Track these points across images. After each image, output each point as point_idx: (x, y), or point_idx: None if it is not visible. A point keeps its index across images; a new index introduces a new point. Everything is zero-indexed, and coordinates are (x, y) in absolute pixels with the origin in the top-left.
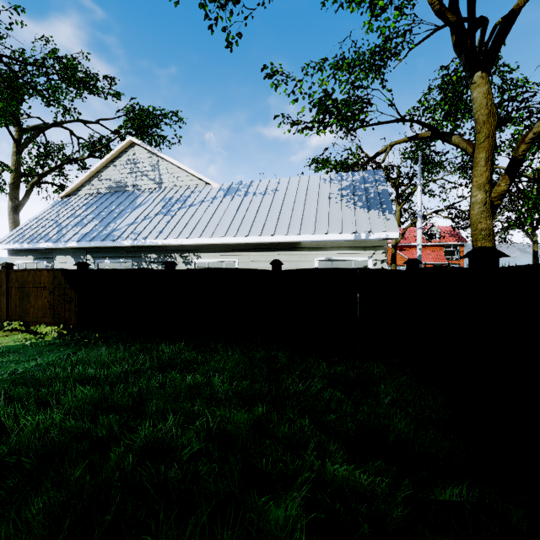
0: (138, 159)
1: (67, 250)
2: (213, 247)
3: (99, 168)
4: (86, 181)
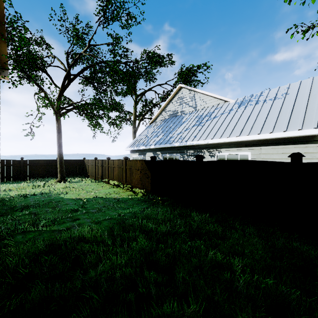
0: (183, 96)
1: (151, 149)
2: (230, 144)
3: (165, 105)
4: (159, 114)
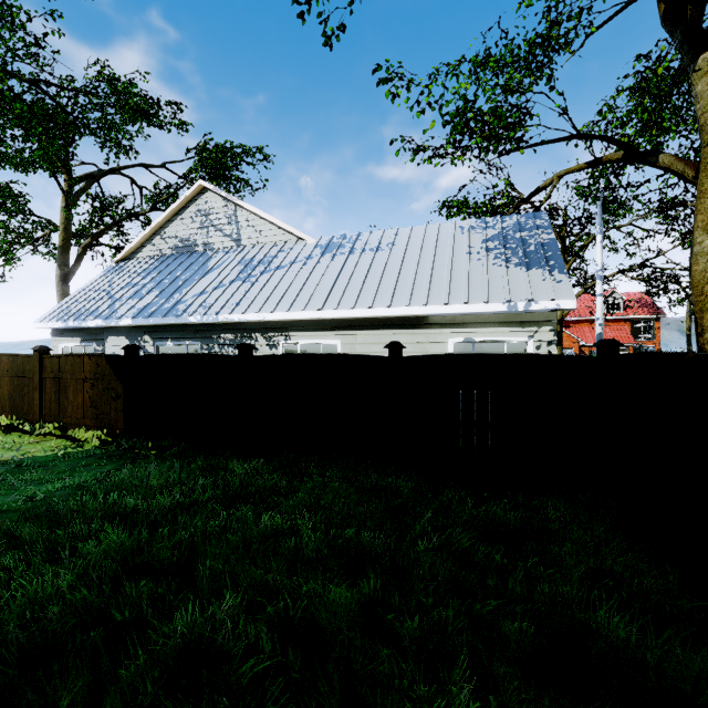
0: (211, 210)
1: (121, 329)
2: (306, 324)
3: (161, 223)
4: (146, 241)
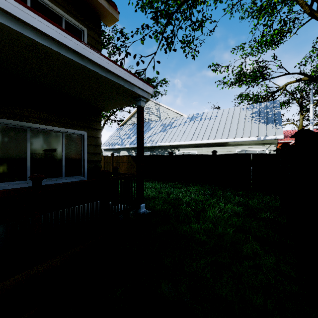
0: (150, 107)
1: (125, 148)
2: (185, 146)
3: (134, 112)
4: (129, 119)
